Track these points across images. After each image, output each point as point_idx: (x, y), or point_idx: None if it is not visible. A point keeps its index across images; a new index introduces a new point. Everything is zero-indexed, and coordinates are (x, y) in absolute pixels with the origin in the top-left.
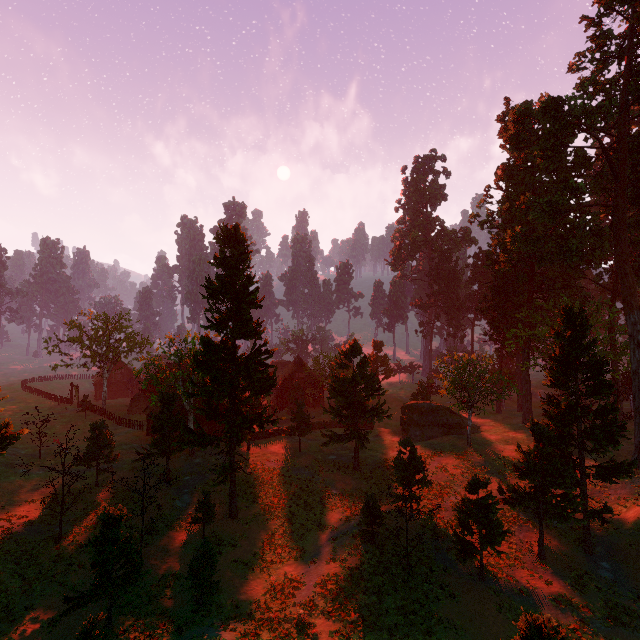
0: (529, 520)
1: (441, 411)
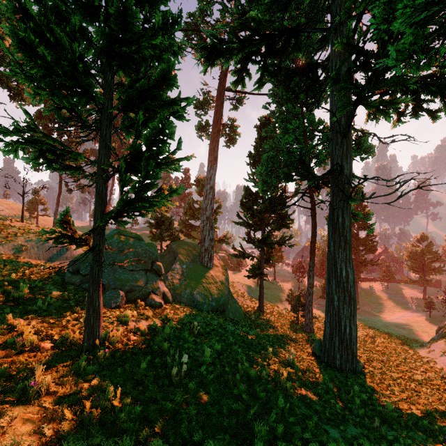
0: None
1: None
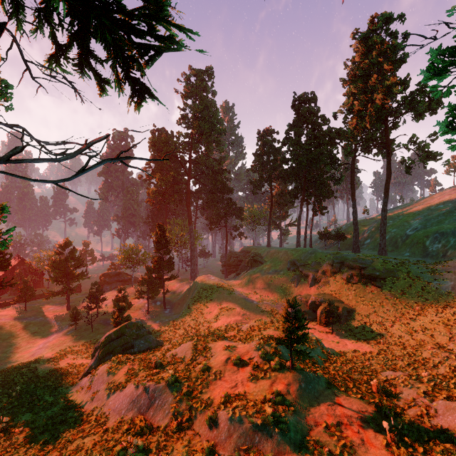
0: (149, 305)
1: (121, 274)
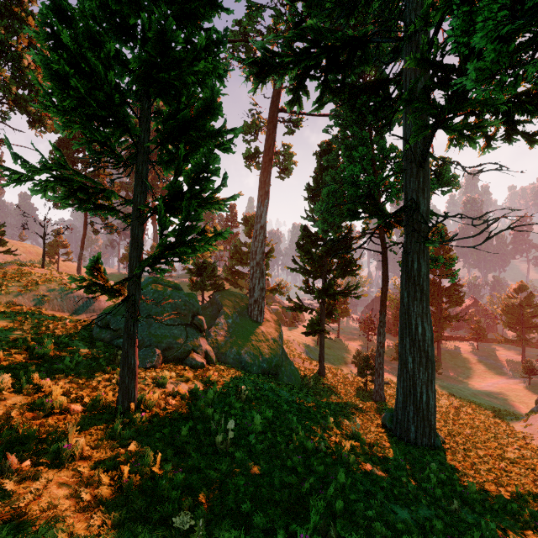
0: None
1: None
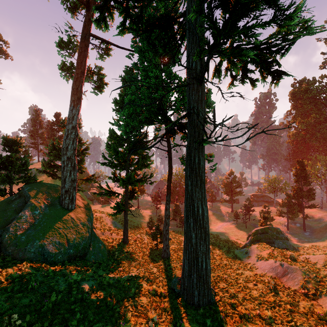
0: (288, 224)
1: (265, 197)
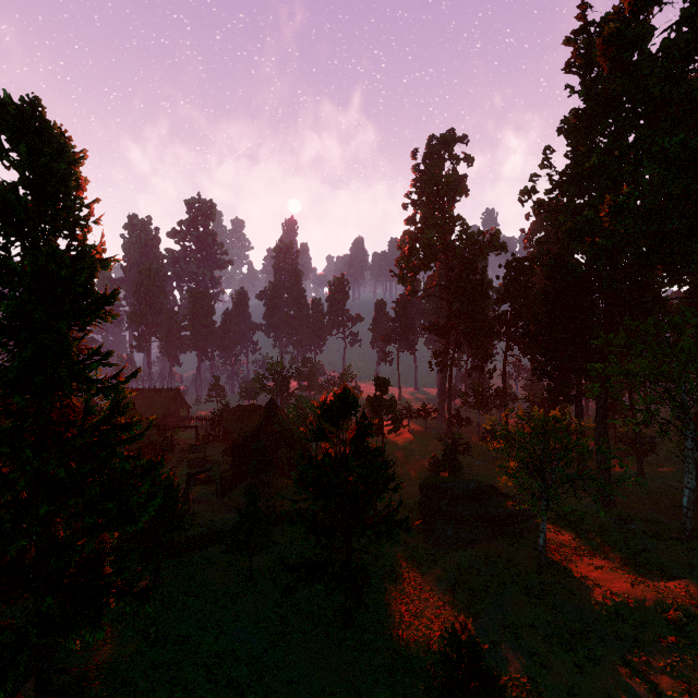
0: None
1: (485, 495)
